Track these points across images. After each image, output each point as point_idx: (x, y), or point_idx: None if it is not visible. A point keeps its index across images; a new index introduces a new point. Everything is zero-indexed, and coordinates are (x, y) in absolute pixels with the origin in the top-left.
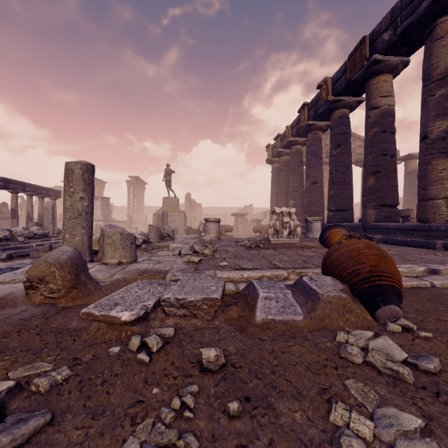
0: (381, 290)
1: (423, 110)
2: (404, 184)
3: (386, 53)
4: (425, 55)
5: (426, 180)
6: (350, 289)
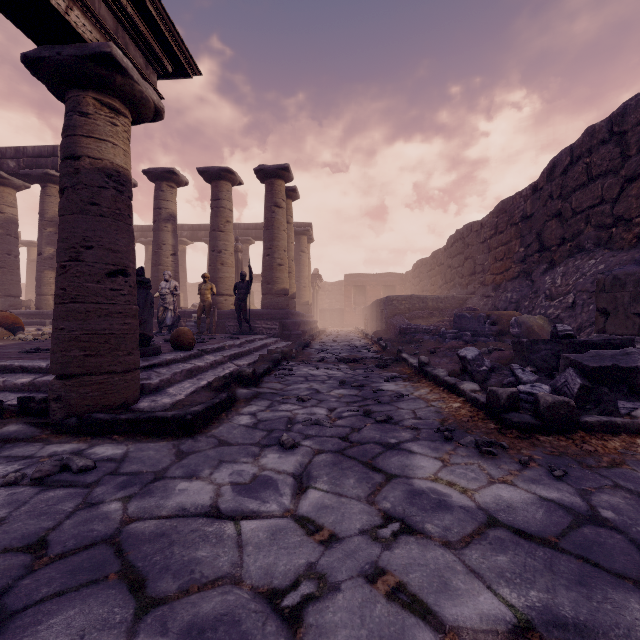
0: (18, 328)
1: (40, 236)
2: (28, 272)
3: (12, 175)
4: (41, 200)
5: (42, 283)
6: (5, 329)
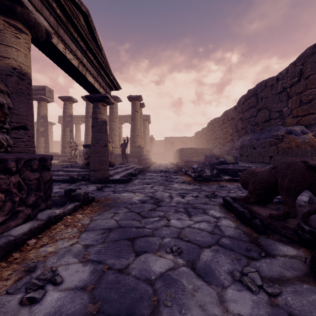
0: None
1: (38, 123)
2: None
3: None
4: (38, 108)
5: (38, 142)
6: None
